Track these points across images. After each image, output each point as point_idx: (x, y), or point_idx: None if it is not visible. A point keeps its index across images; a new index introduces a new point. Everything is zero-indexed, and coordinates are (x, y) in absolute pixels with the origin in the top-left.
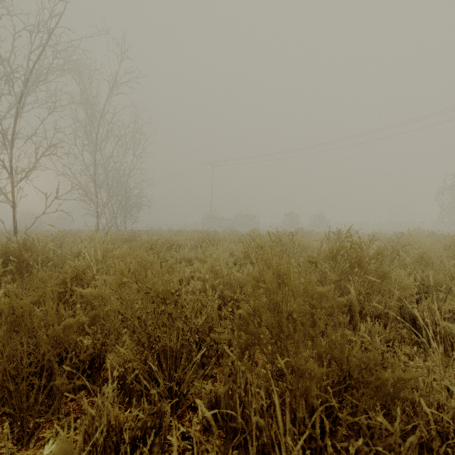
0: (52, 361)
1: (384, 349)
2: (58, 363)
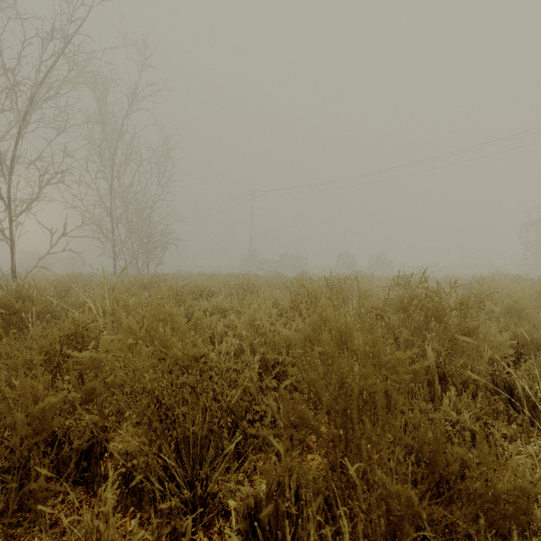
0: (33, 452)
1: (477, 430)
2: (45, 452)
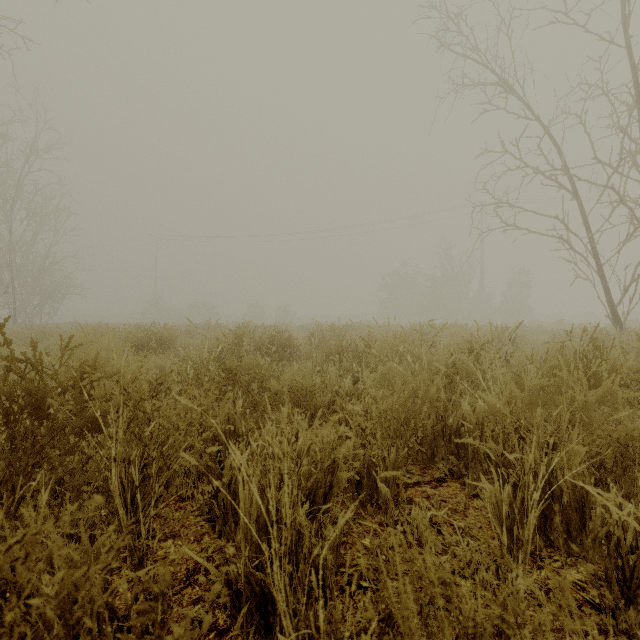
0: None
1: None
2: None
